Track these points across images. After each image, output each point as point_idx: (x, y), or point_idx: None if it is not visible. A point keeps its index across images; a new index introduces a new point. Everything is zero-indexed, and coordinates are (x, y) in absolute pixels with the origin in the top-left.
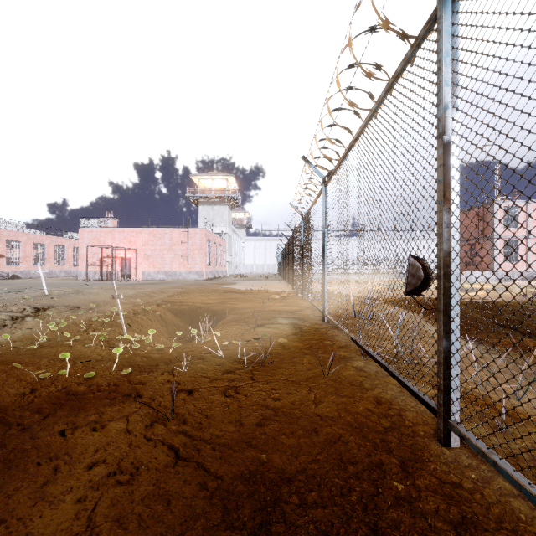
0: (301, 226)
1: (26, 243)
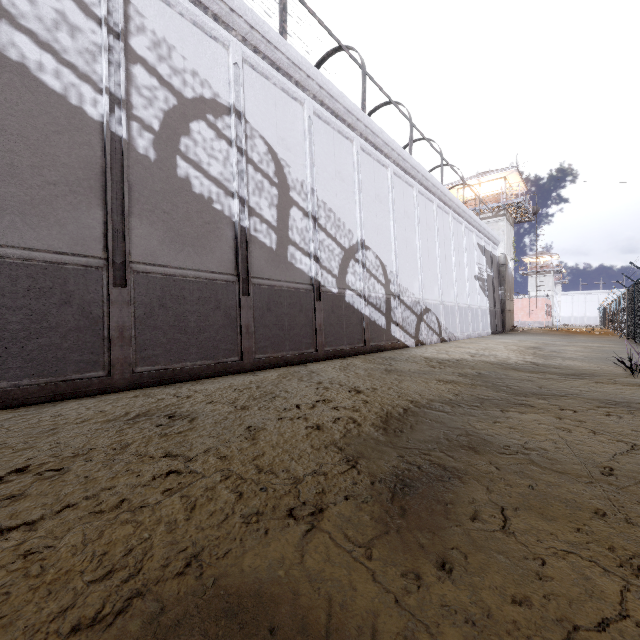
0: (608, 307)
1: None
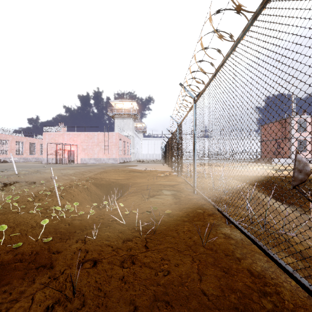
0: (177, 130)
1: (11, 141)
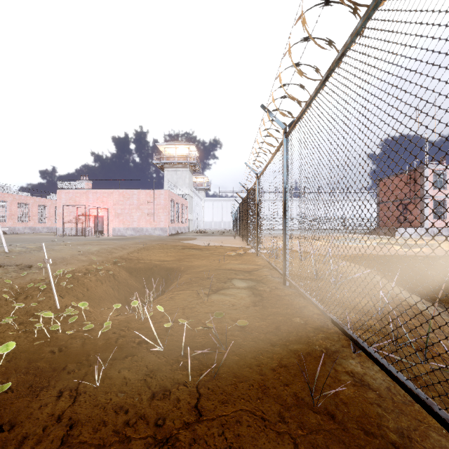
0: (256, 185)
1: (12, 203)
